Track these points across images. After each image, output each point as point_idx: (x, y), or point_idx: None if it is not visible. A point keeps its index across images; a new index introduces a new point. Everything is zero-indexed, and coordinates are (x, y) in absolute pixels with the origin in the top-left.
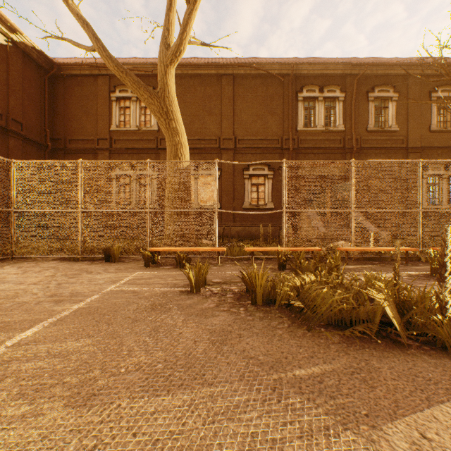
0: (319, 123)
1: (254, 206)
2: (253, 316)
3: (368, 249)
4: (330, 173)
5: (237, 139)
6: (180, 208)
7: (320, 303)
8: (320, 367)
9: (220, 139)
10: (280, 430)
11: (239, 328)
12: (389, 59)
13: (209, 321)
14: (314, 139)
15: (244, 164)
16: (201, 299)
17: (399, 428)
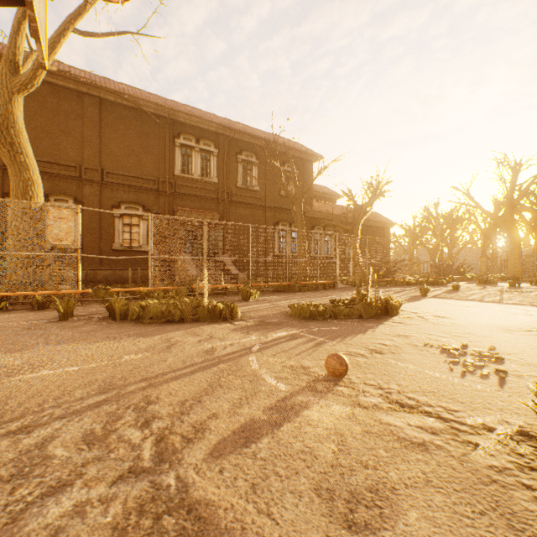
0: (196, 172)
1: (126, 248)
2: (112, 324)
3: (213, 286)
4: (189, 228)
5: (105, 172)
6: (35, 252)
7: (153, 310)
8: (142, 331)
9: (82, 168)
10: (117, 341)
11: (102, 328)
12: (254, 130)
13: (81, 328)
14: (192, 187)
15: (115, 201)
16: (72, 323)
17: (161, 335)
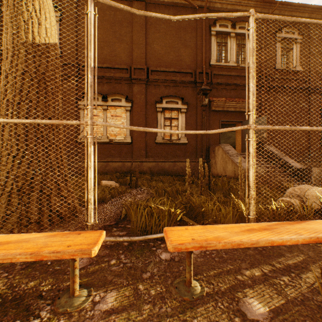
0: (231, 59)
1: (167, 141)
2: None
3: None
4: None
5: (149, 70)
6: None
7: None
8: None
9: (131, 69)
10: None
11: None
12: None
13: None
14: (226, 75)
15: (157, 97)
16: None
17: None
